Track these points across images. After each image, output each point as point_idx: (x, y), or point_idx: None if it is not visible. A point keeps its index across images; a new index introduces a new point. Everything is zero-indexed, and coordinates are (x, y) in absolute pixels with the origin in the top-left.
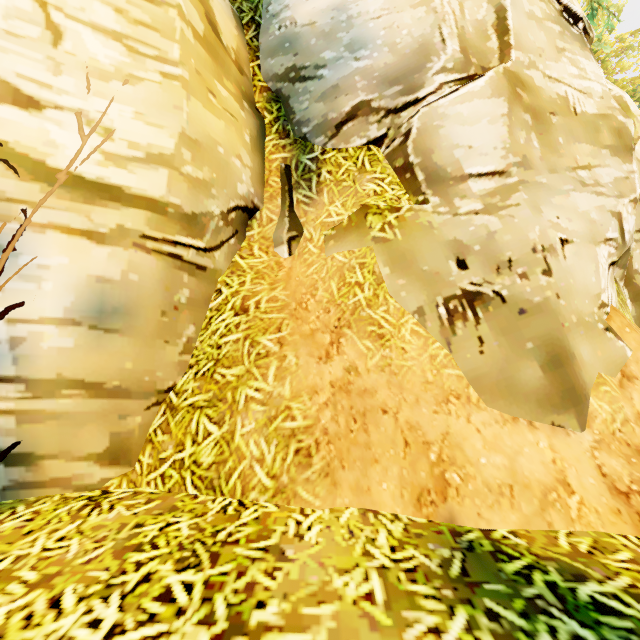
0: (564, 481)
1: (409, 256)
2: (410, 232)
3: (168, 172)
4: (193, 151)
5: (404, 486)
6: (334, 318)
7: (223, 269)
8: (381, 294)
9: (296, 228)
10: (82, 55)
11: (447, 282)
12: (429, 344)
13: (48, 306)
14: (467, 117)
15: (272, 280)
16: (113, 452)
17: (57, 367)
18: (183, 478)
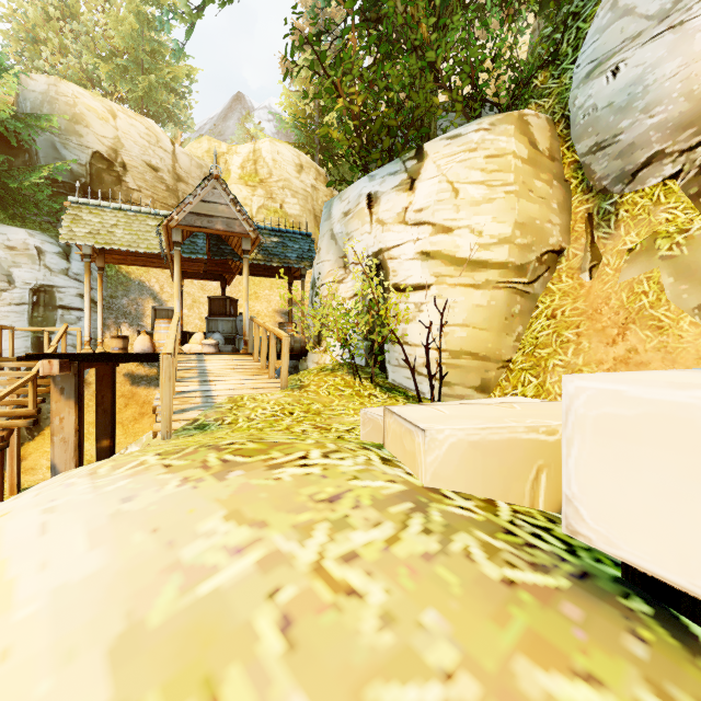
0: None
1: (694, 267)
2: (697, 247)
3: (507, 246)
4: (521, 230)
5: None
6: (622, 318)
7: (539, 293)
8: (663, 298)
9: (596, 258)
10: (467, 200)
11: None
12: None
13: (456, 319)
14: None
15: (574, 296)
16: (482, 387)
17: (460, 345)
18: None
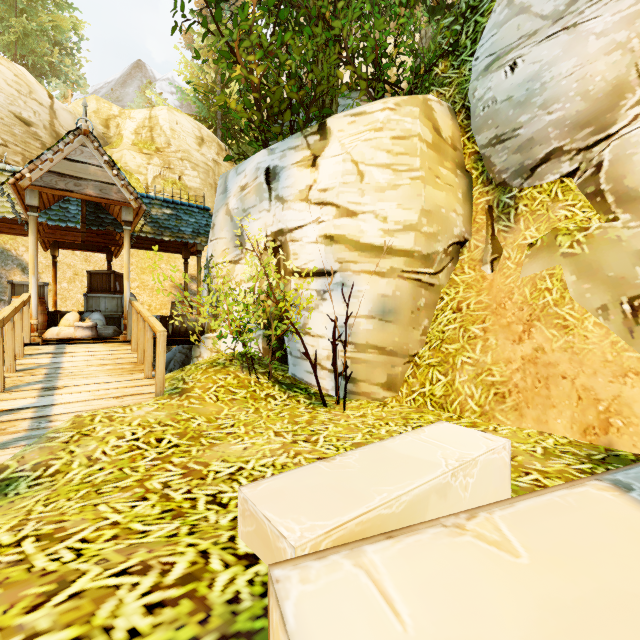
0: None
1: (595, 266)
2: (597, 246)
3: (414, 234)
4: (427, 217)
5: (574, 422)
6: (526, 314)
7: (444, 284)
8: (567, 296)
9: (497, 250)
10: (372, 182)
11: (632, 284)
12: (611, 333)
13: (362, 309)
14: None
15: (478, 289)
16: (388, 384)
17: (366, 338)
18: (425, 401)
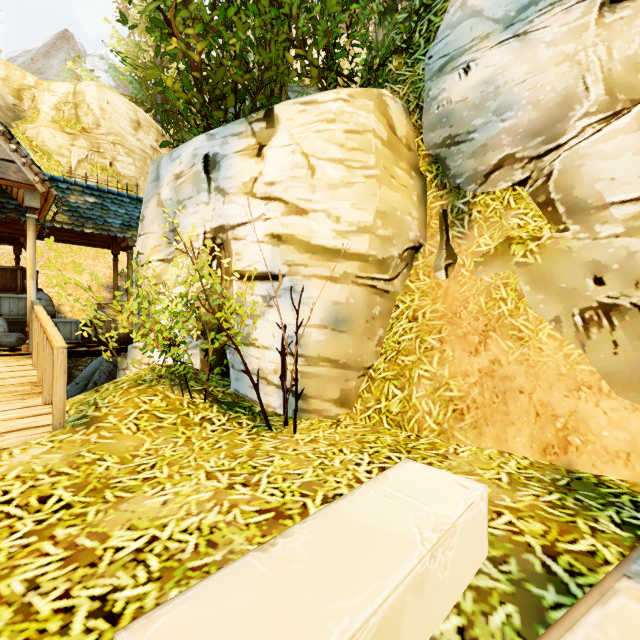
0: None
1: (548, 276)
2: (549, 257)
3: (369, 236)
4: (383, 219)
5: (533, 441)
6: (482, 324)
7: (399, 291)
8: (521, 307)
9: (451, 257)
10: (324, 178)
11: (583, 296)
12: (564, 345)
13: (313, 318)
14: (610, 153)
15: (433, 297)
16: (342, 400)
17: (317, 350)
18: (381, 419)
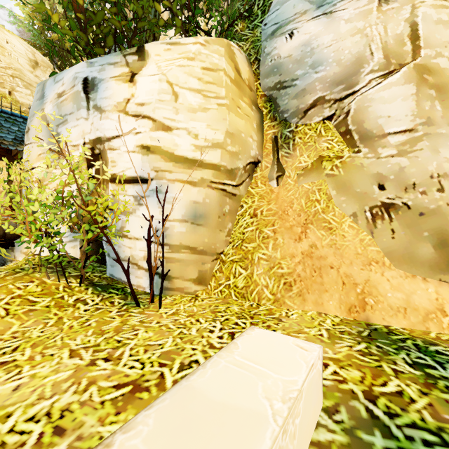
0: (442, 309)
1: (348, 184)
2: (349, 170)
3: (221, 151)
4: (231, 139)
5: (341, 303)
6: (303, 219)
7: (243, 195)
8: (330, 206)
9: (281, 171)
10: (186, 103)
11: (371, 198)
12: (359, 233)
13: (176, 214)
14: (387, 98)
15: (268, 199)
16: (199, 279)
17: (180, 240)
18: (230, 292)
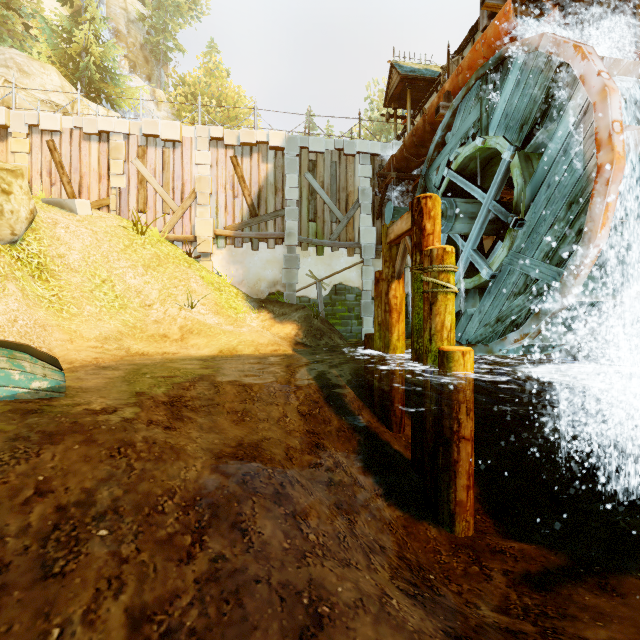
0: None
1: None
2: None
3: None
4: None
5: None
6: None
7: None
8: None
9: None
10: None
11: None
12: None
13: None
14: None
15: None
16: None
17: None
18: None
